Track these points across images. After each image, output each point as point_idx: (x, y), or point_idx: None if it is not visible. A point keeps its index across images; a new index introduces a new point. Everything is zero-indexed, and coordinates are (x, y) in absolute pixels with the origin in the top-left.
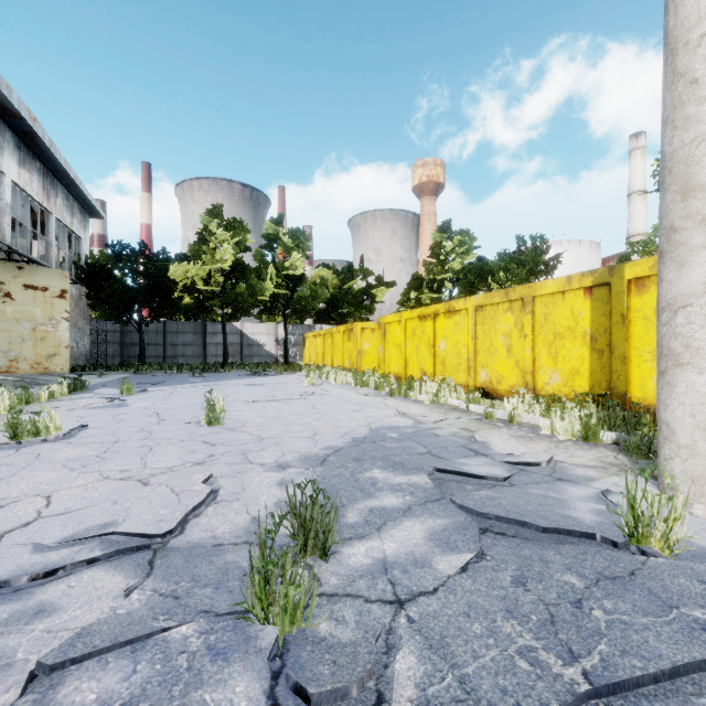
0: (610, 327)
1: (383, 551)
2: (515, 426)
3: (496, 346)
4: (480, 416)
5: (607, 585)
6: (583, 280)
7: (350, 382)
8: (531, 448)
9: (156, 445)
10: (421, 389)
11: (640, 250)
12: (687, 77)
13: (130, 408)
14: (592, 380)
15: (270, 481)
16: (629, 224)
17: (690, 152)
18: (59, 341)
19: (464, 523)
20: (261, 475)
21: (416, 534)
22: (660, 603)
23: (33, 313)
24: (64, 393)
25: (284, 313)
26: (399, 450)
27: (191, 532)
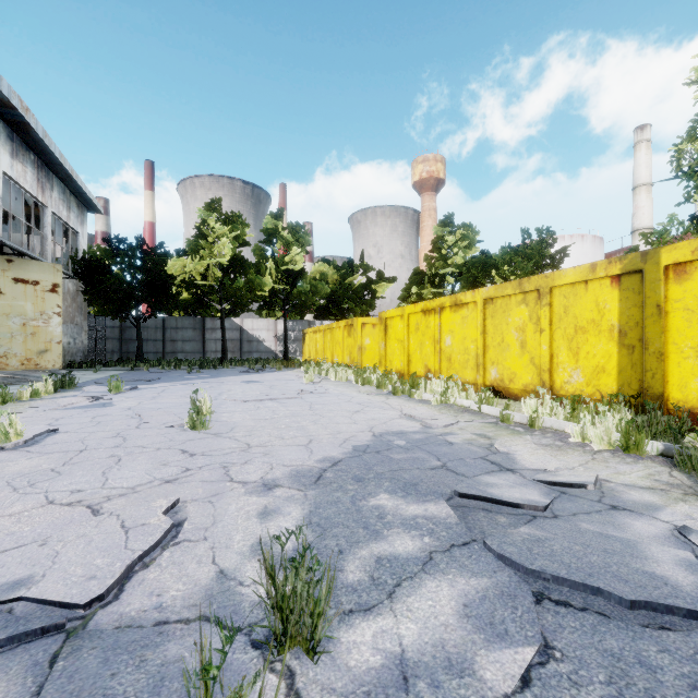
0: (643, 319)
1: (398, 638)
2: (537, 431)
3: (508, 342)
4: (495, 419)
5: None
6: (609, 268)
7: (350, 379)
8: (564, 461)
9: (126, 454)
10: (426, 388)
11: (654, 241)
12: None
13: (113, 408)
14: (621, 378)
15: (250, 510)
16: (634, 218)
17: None
18: (50, 336)
19: (510, 586)
20: (240, 501)
21: (444, 606)
22: None
23: (23, 308)
24: (49, 391)
25: (283, 309)
26: (409, 463)
27: (130, 596)
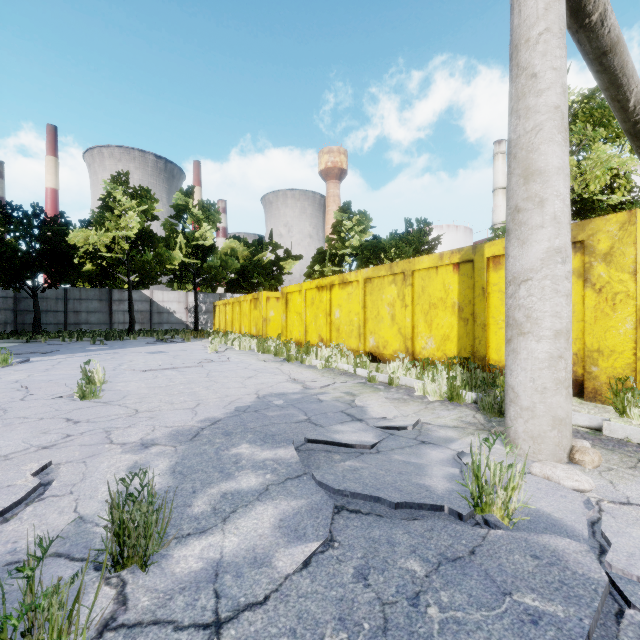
0: (474, 298)
1: (221, 548)
2: (394, 388)
3: (383, 315)
4: (364, 380)
5: (447, 570)
6: (452, 257)
7: (253, 348)
8: (403, 410)
9: (4, 426)
10: (318, 355)
11: (500, 235)
12: (528, 71)
13: None
14: (460, 344)
15: (120, 466)
16: (494, 214)
17: (530, 140)
18: None
19: (320, 503)
20: (113, 459)
21: (265, 522)
22: (494, 590)
23: None
24: None
25: (194, 282)
26: (279, 419)
27: None
